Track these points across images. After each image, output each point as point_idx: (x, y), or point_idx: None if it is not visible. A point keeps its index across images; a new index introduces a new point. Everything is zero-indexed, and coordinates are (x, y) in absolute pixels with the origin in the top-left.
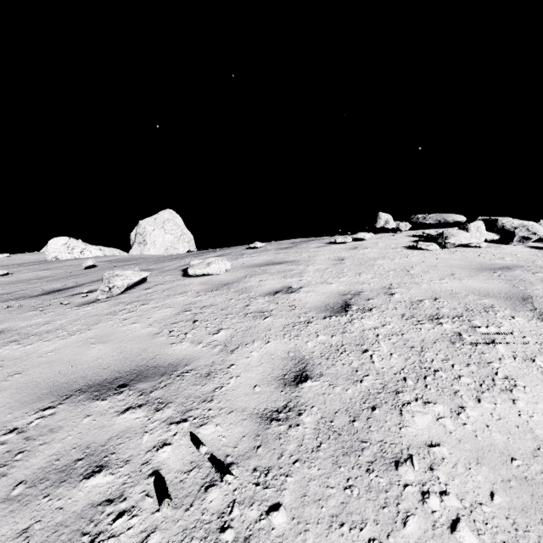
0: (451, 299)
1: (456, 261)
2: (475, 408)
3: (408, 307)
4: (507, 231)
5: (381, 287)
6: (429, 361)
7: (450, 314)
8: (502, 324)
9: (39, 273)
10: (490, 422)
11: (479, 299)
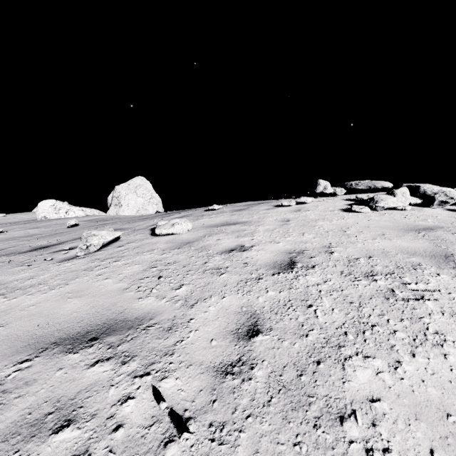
0: (383, 257)
1: (385, 223)
2: (410, 363)
3: (346, 265)
4: (428, 196)
5: (322, 246)
6: (367, 316)
7: (383, 271)
8: (429, 281)
9: (29, 231)
10: (425, 377)
11: (408, 257)
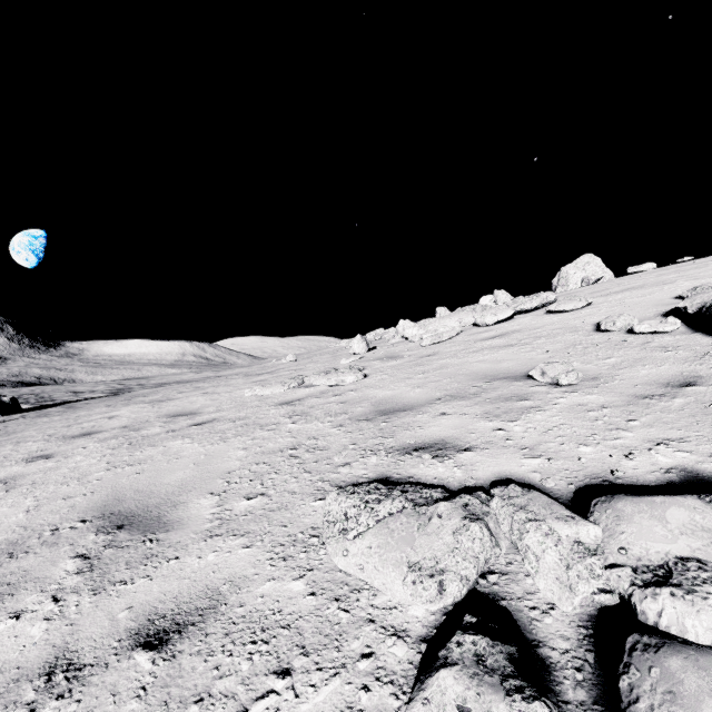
0: None
1: None
2: None
3: None
4: None
5: None
6: None
7: None
8: None
9: None
10: None
11: None
